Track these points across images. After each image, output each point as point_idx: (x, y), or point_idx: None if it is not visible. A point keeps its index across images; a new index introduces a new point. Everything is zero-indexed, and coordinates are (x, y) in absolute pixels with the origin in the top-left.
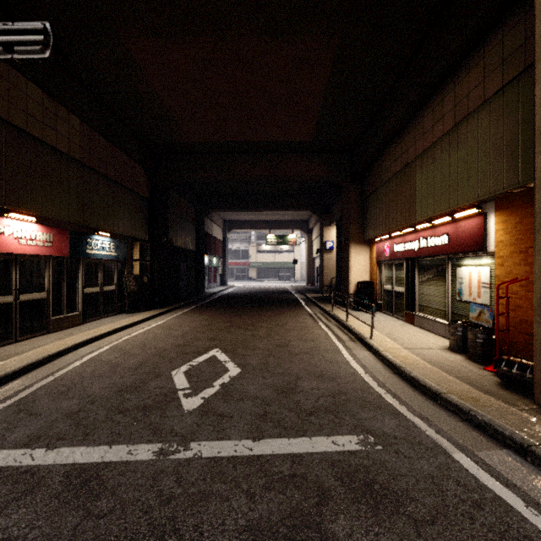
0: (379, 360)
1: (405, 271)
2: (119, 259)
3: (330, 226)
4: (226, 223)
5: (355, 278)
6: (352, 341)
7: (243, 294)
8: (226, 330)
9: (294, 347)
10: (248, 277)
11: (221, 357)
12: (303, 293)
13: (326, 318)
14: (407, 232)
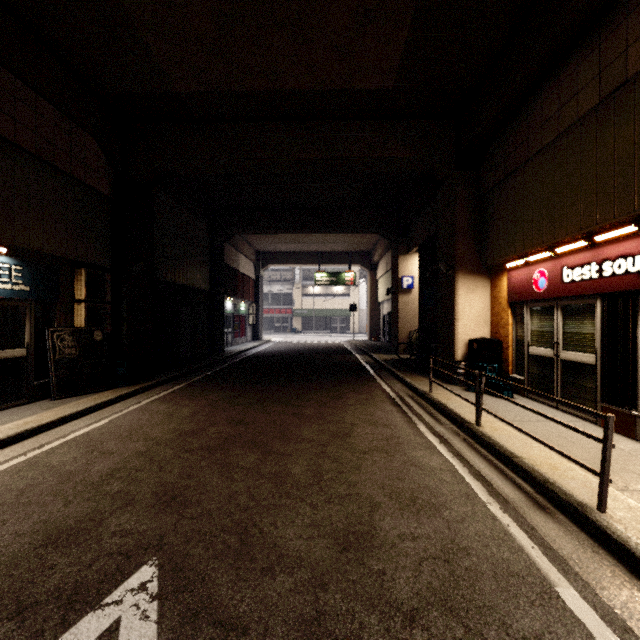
0: None
1: (601, 321)
2: (37, 297)
3: (407, 255)
4: (260, 256)
5: (465, 333)
6: (544, 513)
7: (279, 354)
8: (220, 452)
9: (391, 547)
10: (291, 329)
11: None
12: (367, 353)
13: (426, 410)
14: (607, 239)
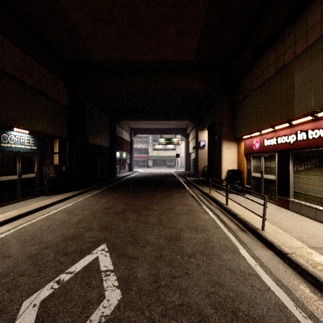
0: (293, 269)
1: (277, 162)
2: (39, 152)
3: (202, 131)
4: (132, 130)
5: (226, 167)
6: (243, 232)
7: (142, 178)
8: (121, 214)
9: (186, 240)
10: (147, 166)
11: (103, 263)
12: (183, 177)
13: (207, 200)
14: (279, 128)
